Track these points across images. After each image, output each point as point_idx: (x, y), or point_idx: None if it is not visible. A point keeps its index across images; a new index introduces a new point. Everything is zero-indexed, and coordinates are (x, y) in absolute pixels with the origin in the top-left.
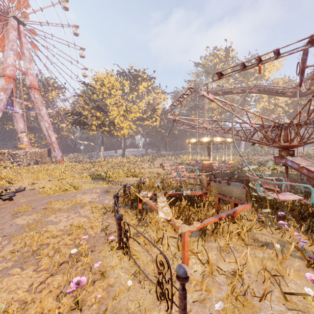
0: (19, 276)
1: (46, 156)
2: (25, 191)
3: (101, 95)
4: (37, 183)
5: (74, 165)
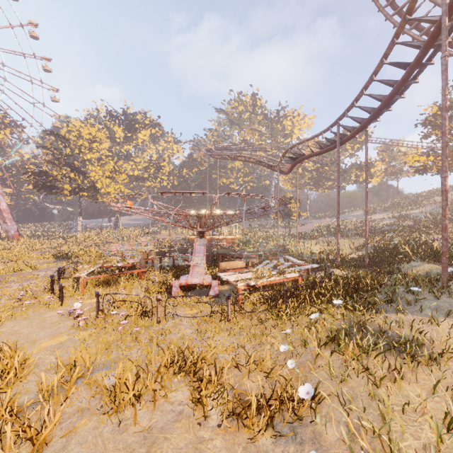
0: None
1: None
2: None
3: (77, 150)
4: None
5: (36, 242)
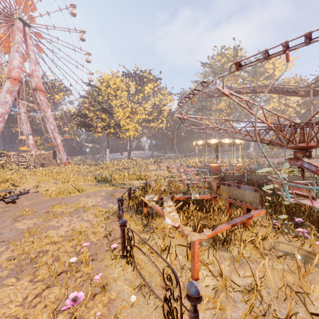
0: (14, 287)
1: (51, 158)
2: (29, 193)
3: (106, 97)
4: (41, 186)
5: (79, 167)
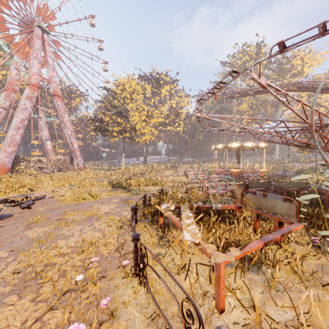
0: (14, 308)
1: (68, 163)
2: (44, 199)
3: (122, 101)
4: (57, 191)
5: (95, 172)
